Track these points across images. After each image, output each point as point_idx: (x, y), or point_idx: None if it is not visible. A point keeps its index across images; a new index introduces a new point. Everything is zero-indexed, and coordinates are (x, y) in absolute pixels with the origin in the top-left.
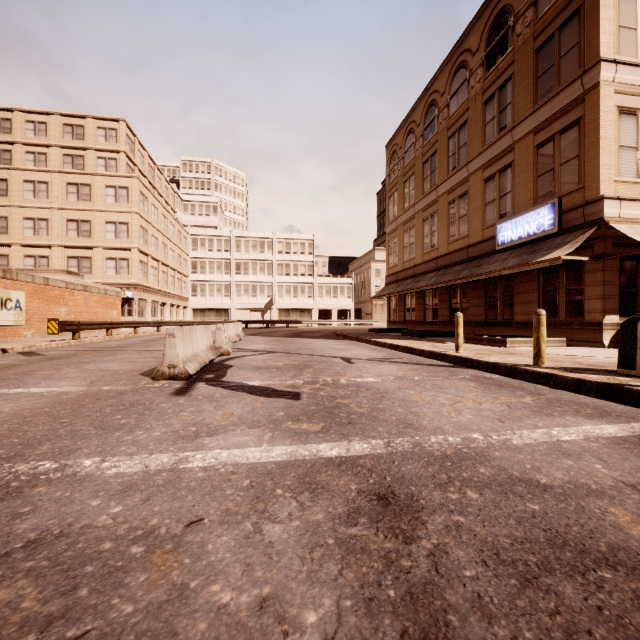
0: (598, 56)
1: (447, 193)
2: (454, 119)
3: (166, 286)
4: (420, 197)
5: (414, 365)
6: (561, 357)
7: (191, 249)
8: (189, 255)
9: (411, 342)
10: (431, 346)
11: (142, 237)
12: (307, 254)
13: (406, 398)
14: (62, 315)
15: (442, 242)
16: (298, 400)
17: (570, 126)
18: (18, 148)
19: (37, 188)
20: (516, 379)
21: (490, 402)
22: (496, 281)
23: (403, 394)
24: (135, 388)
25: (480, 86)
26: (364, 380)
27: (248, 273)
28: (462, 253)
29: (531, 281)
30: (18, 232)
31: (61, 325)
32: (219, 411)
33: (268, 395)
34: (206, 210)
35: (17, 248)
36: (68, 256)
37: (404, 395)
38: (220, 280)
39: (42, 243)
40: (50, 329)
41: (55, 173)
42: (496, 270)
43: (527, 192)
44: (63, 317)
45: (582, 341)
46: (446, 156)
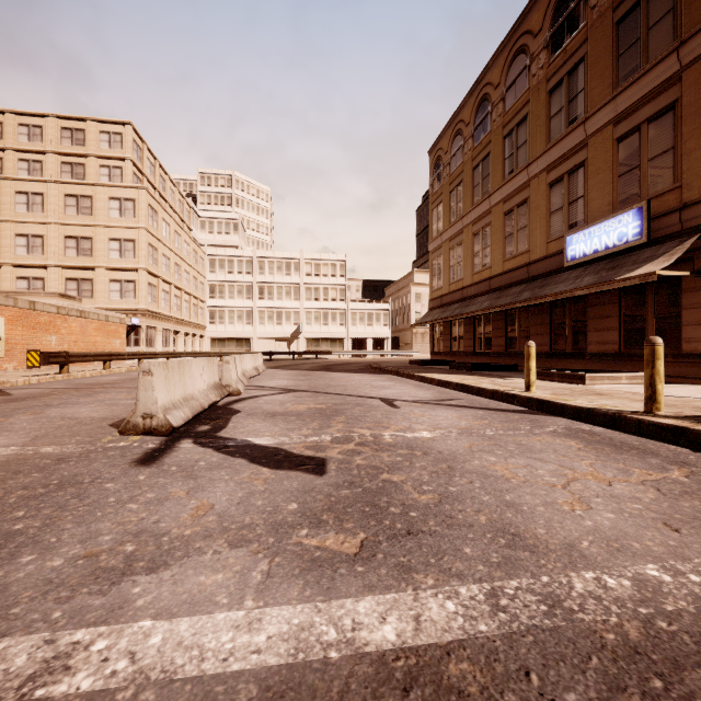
0: (700, 22)
1: (502, 202)
2: (511, 114)
3: (179, 312)
4: (469, 208)
5: (478, 410)
6: (669, 399)
7: (209, 271)
8: (206, 278)
9: (464, 377)
10: (491, 383)
11: (151, 256)
12: (339, 277)
13: (488, 471)
14: (52, 345)
15: (496, 259)
16: (322, 475)
17: (662, 112)
18: (10, 155)
19: (31, 200)
20: (624, 432)
21: (623, 480)
22: (564, 304)
23: (480, 463)
24: (87, 450)
25: (544, 73)
26: (417, 435)
27: (272, 298)
28: (521, 272)
29: (610, 304)
30: (9, 250)
31: (44, 357)
32: (192, 500)
33: (277, 464)
34: (226, 228)
35: (8, 269)
36: (66, 278)
37: (483, 465)
38: (241, 306)
39: (37, 263)
40: (30, 362)
41: (51, 183)
42: (567, 290)
43: (604, 196)
44: (54, 347)
45: (678, 377)
46: (501, 159)
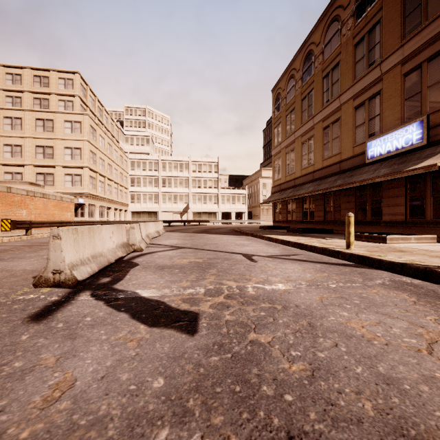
0: None
1: (322, 121)
2: (328, 62)
3: (111, 195)
4: (299, 126)
5: (316, 264)
6: None
7: (130, 169)
8: (129, 173)
9: (298, 238)
10: (319, 242)
11: (92, 159)
12: (213, 172)
13: (347, 330)
14: (23, 216)
15: (318, 159)
16: (193, 335)
17: (438, 53)
18: (0, 93)
19: (14, 122)
20: (436, 283)
21: None
22: (365, 188)
23: (336, 319)
24: None
25: (351, 33)
26: (274, 288)
27: (171, 186)
28: (335, 167)
29: (398, 187)
30: None
31: (13, 224)
32: (56, 372)
33: (155, 320)
34: (141, 141)
35: None
36: (36, 173)
37: (339, 321)
38: (151, 191)
39: (17, 163)
40: (3, 227)
41: (27, 111)
42: (370, 178)
43: (395, 114)
44: (24, 217)
45: None
46: (321, 92)
